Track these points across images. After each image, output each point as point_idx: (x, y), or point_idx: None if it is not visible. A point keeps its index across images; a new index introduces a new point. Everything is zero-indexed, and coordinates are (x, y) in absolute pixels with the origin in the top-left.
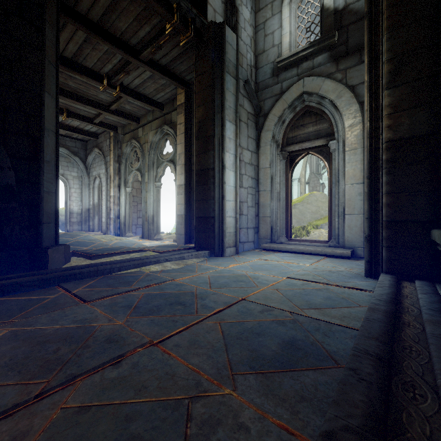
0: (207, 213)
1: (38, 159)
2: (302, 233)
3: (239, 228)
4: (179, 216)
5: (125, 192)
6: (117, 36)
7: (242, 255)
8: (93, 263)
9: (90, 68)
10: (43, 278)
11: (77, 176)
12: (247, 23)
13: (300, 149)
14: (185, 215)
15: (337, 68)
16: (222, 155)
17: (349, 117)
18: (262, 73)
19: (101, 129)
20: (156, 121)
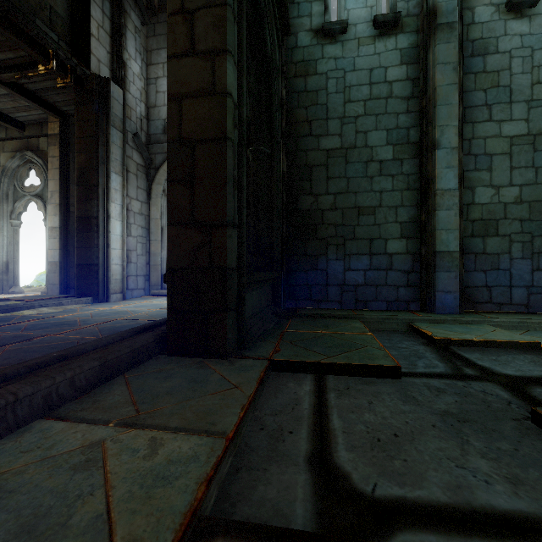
0: (90, 260)
1: None
2: None
3: (127, 275)
4: (52, 263)
5: None
6: None
7: (129, 300)
8: None
9: None
10: None
11: None
12: (137, 77)
13: None
14: (60, 262)
15: None
16: (108, 205)
17: None
18: (154, 126)
19: None
20: (12, 142)
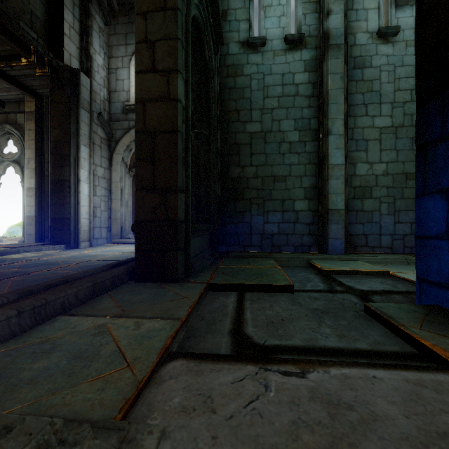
0: (63, 215)
1: None
2: None
3: (93, 227)
4: (28, 217)
5: None
6: None
7: (95, 247)
8: None
9: None
10: None
11: None
12: (101, 67)
13: None
14: (35, 216)
15: None
16: (78, 171)
17: None
18: (115, 107)
19: None
20: None
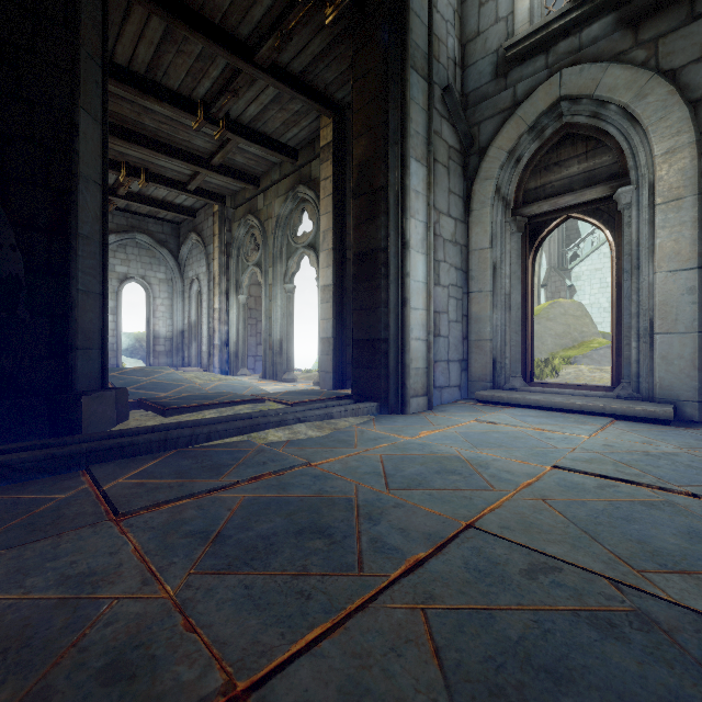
0: (375, 332)
1: (66, 231)
2: (544, 371)
3: (433, 361)
4: (324, 339)
5: (237, 302)
6: (216, 22)
7: (440, 411)
8: (162, 424)
9: (176, 90)
10: (55, 455)
11: (165, 279)
12: None
13: (551, 209)
14: (333, 338)
15: (635, 40)
16: (403, 223)
17: (663, 135)
18: (475, 75)
19: (200, 202)
20: (285, 180)
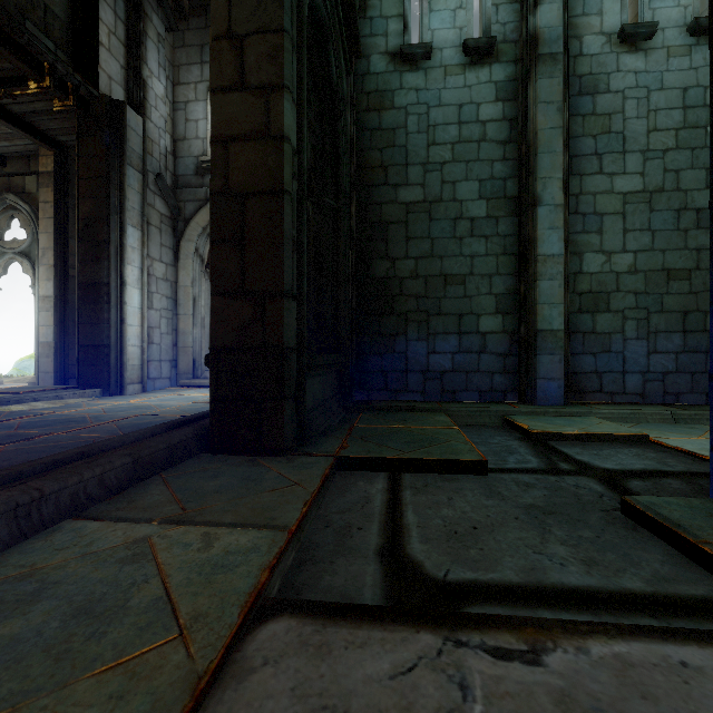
0: (99, 340)
1: None
2: None
3: (148, 360)
4: (43, 343)
5: None
6: None
7: (151, 393)
8: None
9: None
10: None
11: None
12: (161, 100)
13: None
14: (55, 343)
15: None
16: (122, 268)
17: None
18: (184, 165)
19: None
20: None
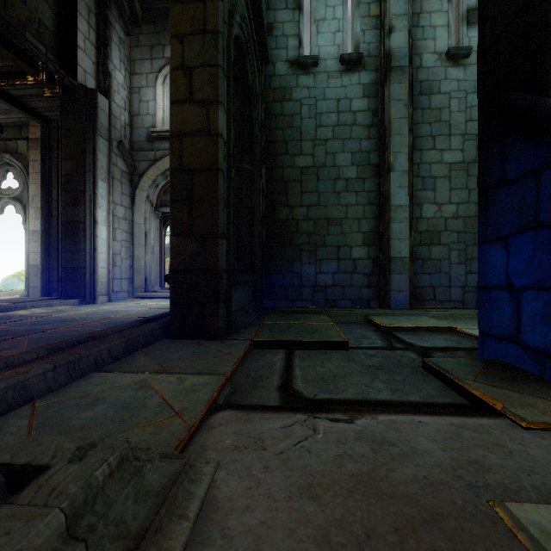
0: (77, 263)
1: None
2: None
3: (112, 278)
4: (33, 266)
5: None
6: None
7: (115, 302)
8: None
9: None
10: None
11: None
12: (121, 86)
13: None
14: (42, 265)
15: None
16: (95, 211)
17: None
18: (138, 134)
19: None
20: None
